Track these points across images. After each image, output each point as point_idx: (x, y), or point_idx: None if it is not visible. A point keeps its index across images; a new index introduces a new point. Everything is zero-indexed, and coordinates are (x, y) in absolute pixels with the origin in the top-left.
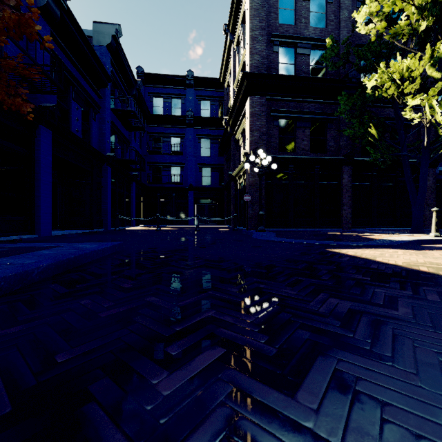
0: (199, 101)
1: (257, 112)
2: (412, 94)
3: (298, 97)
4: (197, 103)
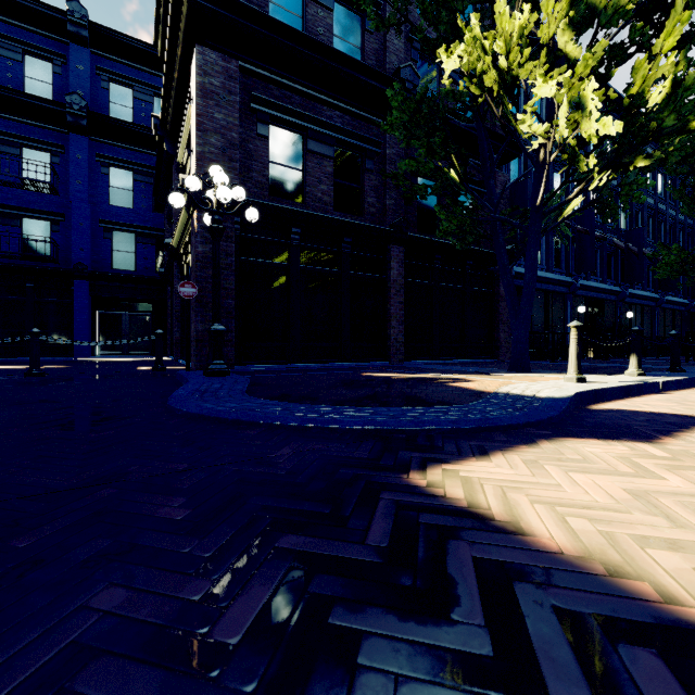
0: (105, 83)
1: (218, 91)
2: (547, 65)
3: (311, 90)
4: (100, 85)
